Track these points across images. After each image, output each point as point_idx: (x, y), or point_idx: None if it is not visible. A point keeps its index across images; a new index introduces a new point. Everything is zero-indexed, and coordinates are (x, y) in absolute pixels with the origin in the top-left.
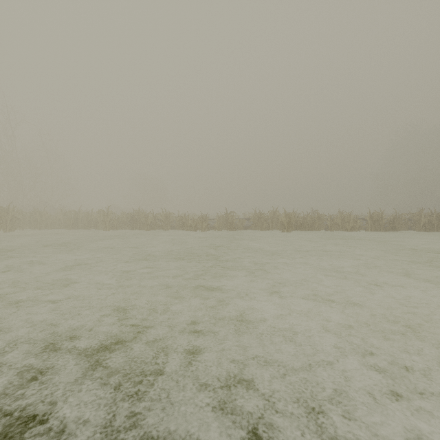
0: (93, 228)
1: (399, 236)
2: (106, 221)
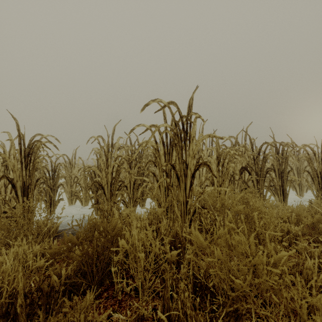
0: None
1: None
2: None
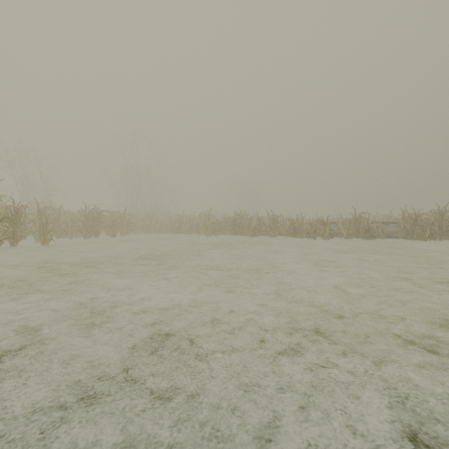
0: (194, 233)
1: None
2: (207, 225)
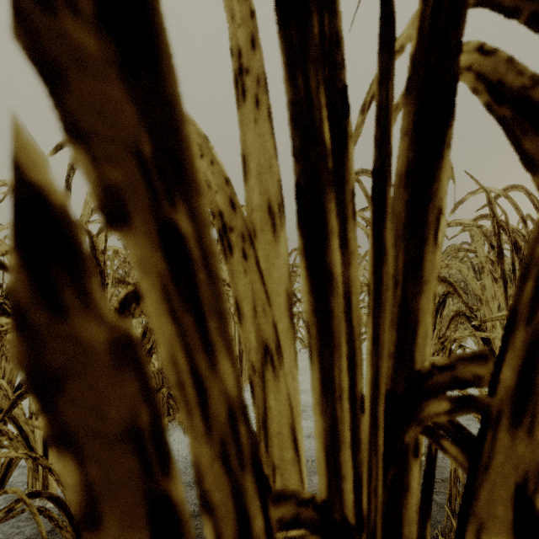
0: None
1: None
2: None
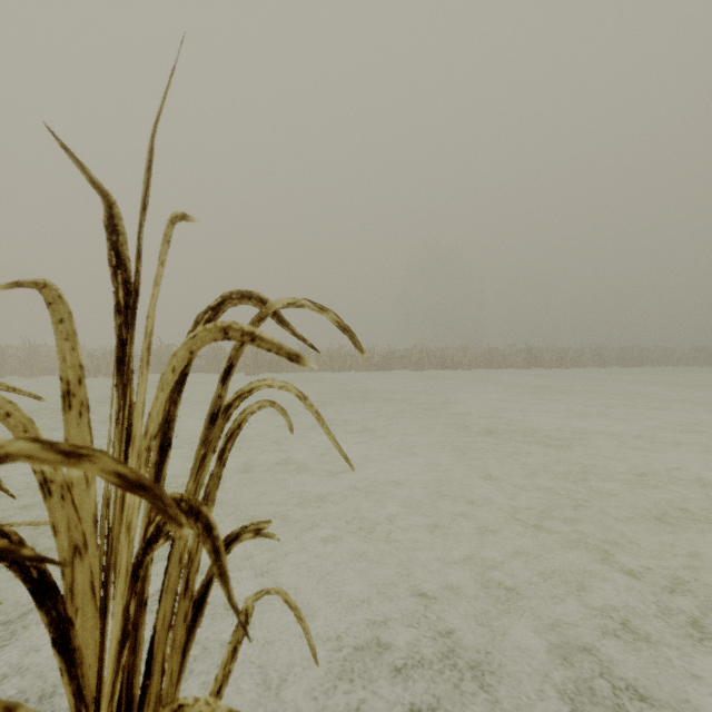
0: None
1: (393, 377)
2: None
